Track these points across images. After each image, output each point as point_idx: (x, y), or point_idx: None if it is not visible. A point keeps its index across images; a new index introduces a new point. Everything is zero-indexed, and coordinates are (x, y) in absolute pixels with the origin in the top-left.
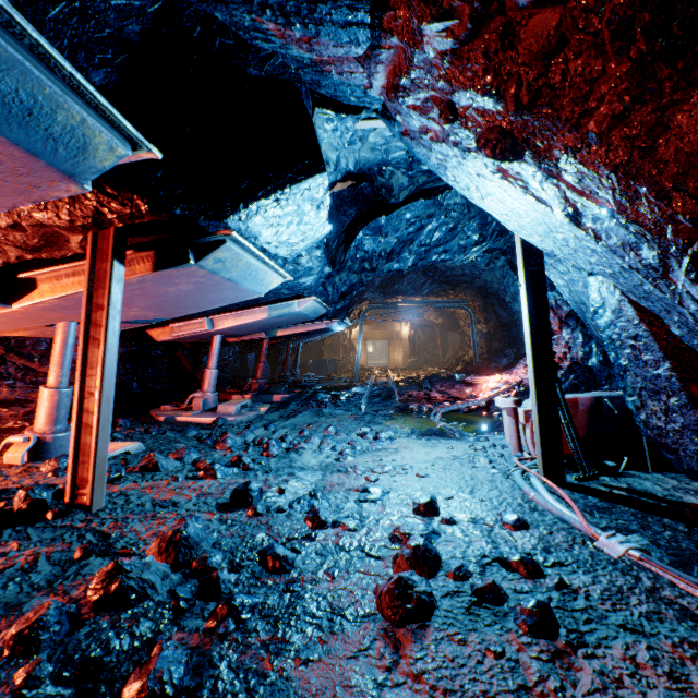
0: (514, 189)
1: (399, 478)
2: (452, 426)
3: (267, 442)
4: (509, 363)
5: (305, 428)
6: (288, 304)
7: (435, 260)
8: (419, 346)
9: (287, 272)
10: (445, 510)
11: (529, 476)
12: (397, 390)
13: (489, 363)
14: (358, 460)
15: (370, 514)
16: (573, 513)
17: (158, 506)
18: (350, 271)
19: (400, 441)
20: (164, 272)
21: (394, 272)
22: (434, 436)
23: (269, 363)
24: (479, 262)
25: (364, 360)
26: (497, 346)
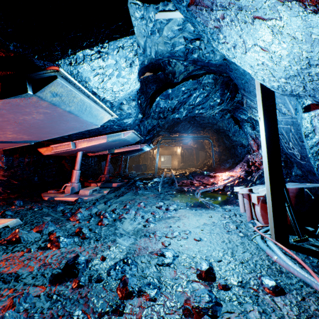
0: (303, 9)
1: (183, 242)
2: (207, 201)
3: (103, 214)
4: (230, 166)
5: (128, 203)
6: (118, 134)
7: (197, 113)
8: (185, 158)
9: (116, 115)
10: (219, 274)
11: (264, 239)
12: (176, 180)
13: (220, 166)
14: (157, 226)
15: (166, 279)
16: (310, 276)
17: (1, 281)
18: (153, 118)
19: (181, 211)
20: (9, 100)
21: (175, 119)
22: (199, 207)
23: (113, 166)
24: (217, 116)
25: (160, 164)
26: (224, 158)
